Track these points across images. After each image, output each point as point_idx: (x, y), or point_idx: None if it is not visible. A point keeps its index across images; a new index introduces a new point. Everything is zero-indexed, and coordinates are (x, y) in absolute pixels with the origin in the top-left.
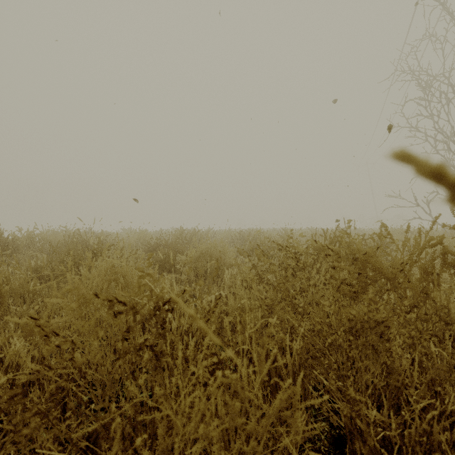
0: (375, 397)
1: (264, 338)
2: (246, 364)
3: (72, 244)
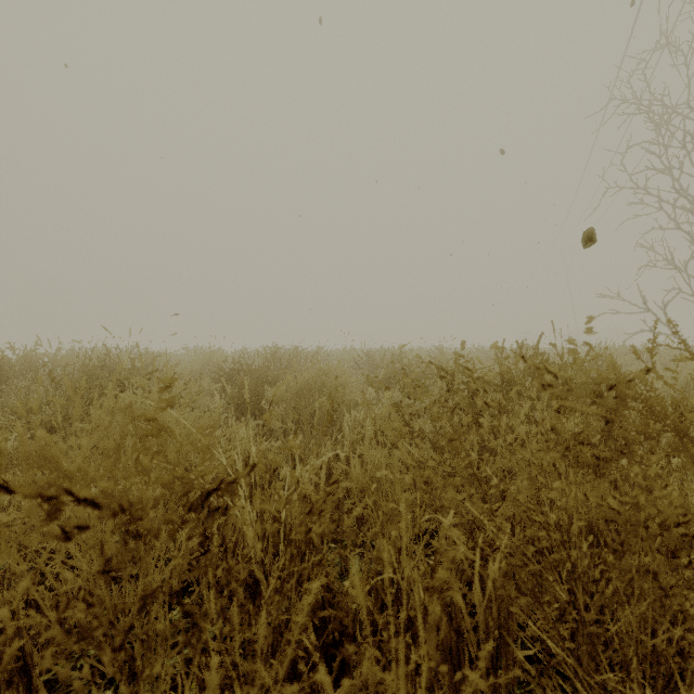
0: (657, 680)
1: (438, 574)
2: (403, 660)
3: (89, 370)
